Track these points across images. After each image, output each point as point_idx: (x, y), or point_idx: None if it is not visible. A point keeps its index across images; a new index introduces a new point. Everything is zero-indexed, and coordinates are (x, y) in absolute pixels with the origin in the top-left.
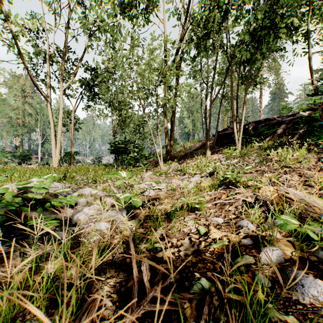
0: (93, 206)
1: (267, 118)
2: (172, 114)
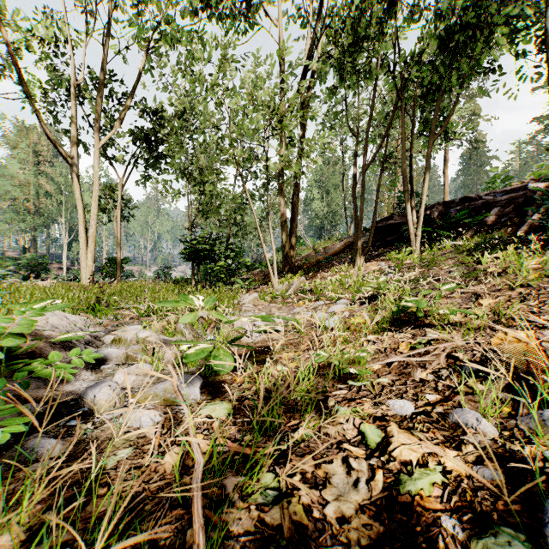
0: (136, 367)
1: (466, 197)
2: (294, 191)
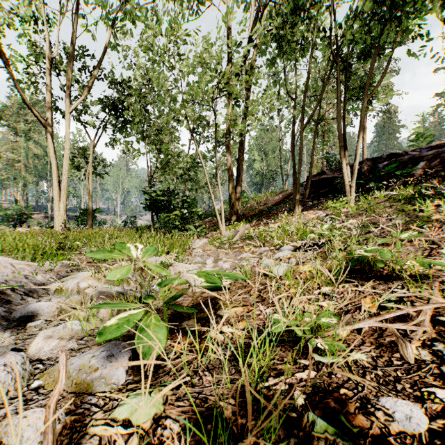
0: (63, 327)
1: (393, 153)
2: (240, 149)
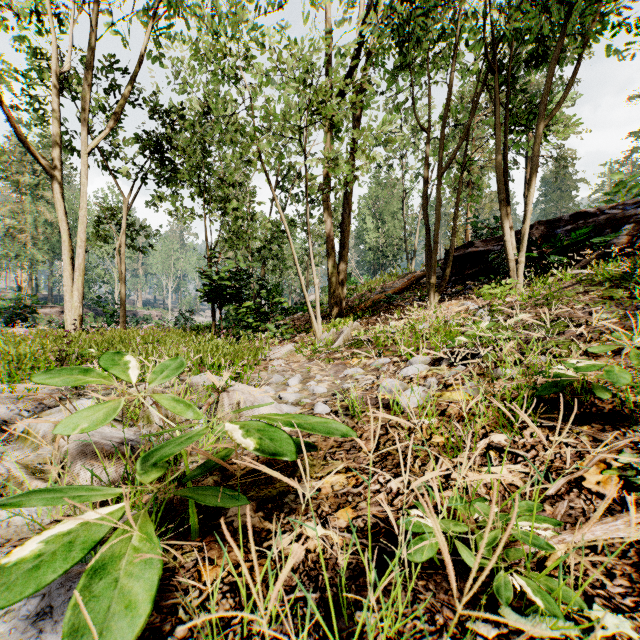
0: None
1: (580, 212)
2: (344, 209)
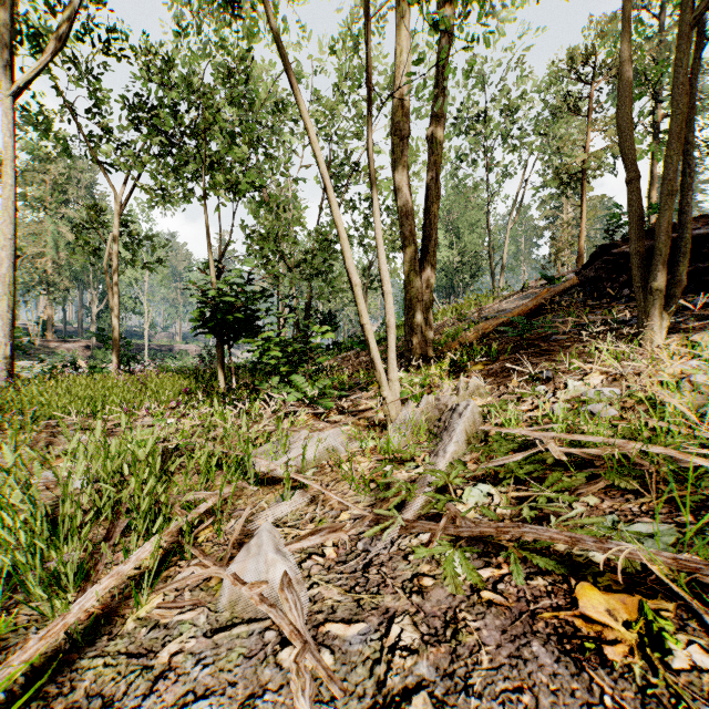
0: None
1: None
2: (433, 169)
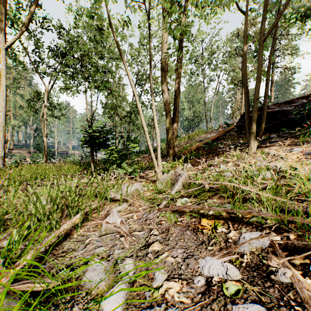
0: None
1: None
2: (177, 83)
